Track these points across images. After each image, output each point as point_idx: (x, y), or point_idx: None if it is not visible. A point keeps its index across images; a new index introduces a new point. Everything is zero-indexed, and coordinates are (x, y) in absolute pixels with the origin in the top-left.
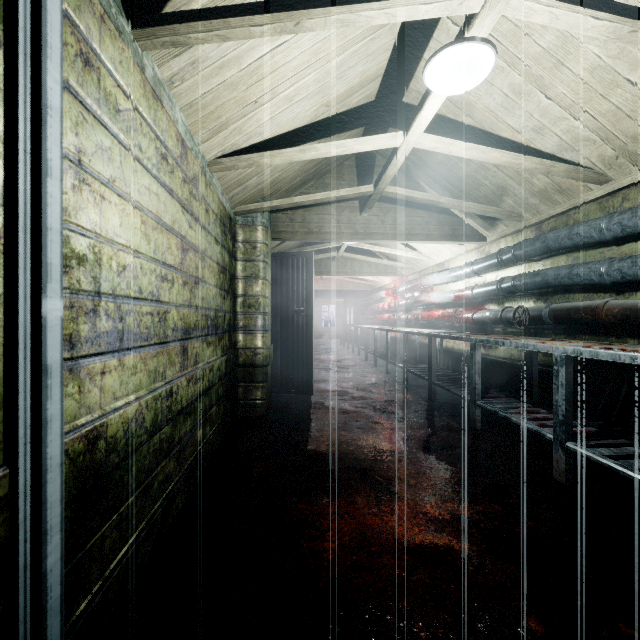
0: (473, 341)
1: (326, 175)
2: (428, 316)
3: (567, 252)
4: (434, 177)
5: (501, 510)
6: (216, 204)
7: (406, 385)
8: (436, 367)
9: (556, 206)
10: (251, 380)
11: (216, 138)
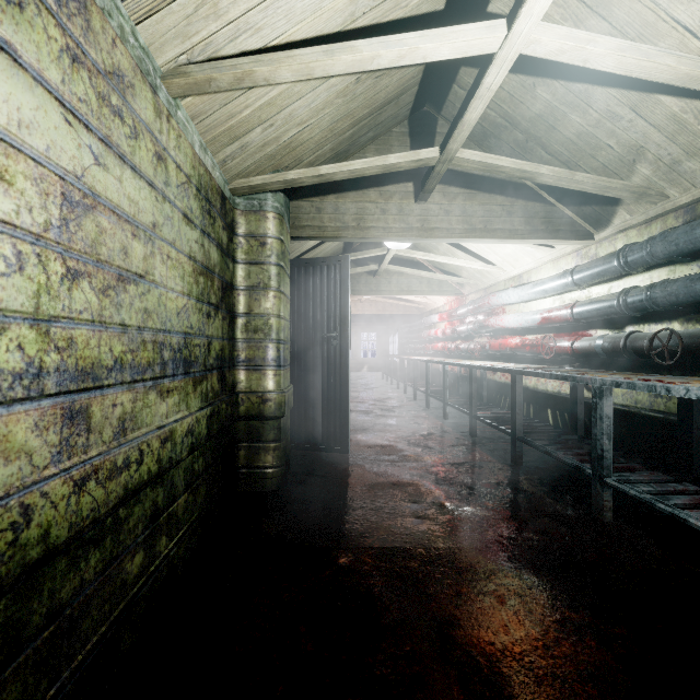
0: (598, 383)
1: (367, 147)
2: (500, 345)
3: None
4: (524, 144)
5: None
6: (187, 158)
7: (473, 437)
8: None
9: None
10: (258, 439)
11: (168, 14)
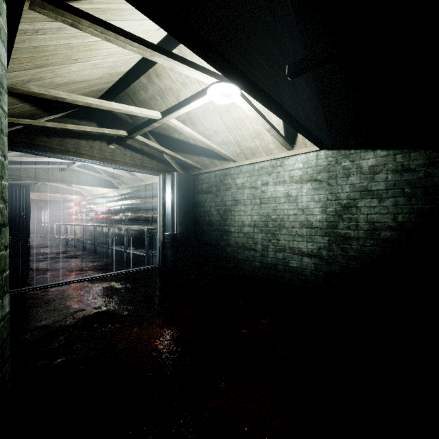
0: (108, 227)
1: None
2: (97, 217)
3: (139, 198)
4: None
5: (106, 266)
6: None
7: (85, 250)
8: (100, 241)
9: (136, 184)
10: None
11: None
